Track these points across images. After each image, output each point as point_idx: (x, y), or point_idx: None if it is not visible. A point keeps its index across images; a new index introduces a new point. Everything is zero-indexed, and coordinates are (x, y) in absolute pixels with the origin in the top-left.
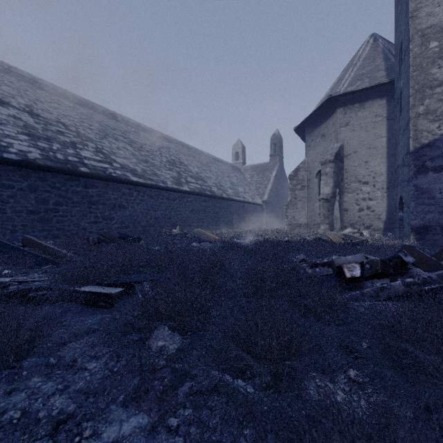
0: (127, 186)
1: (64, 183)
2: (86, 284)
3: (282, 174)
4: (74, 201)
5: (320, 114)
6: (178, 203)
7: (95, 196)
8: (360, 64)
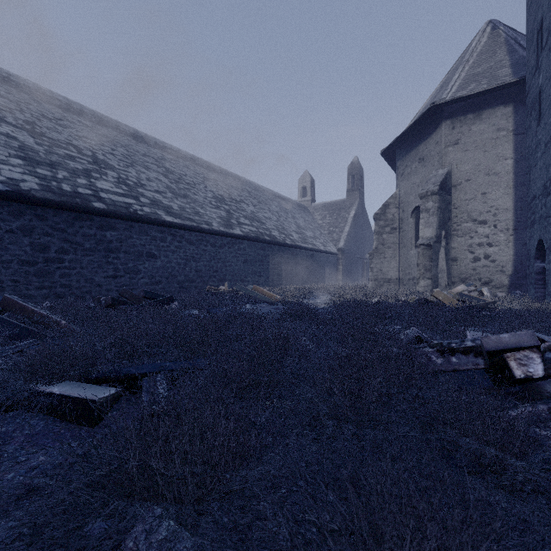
0: (158, 228)
1: (72, 224)
2: (60, 379)
3: (363, 215)
4: (85, 248)
5: (417, 131)
6: (228, 252)
7: (115, 241)
8: (473, 60)
